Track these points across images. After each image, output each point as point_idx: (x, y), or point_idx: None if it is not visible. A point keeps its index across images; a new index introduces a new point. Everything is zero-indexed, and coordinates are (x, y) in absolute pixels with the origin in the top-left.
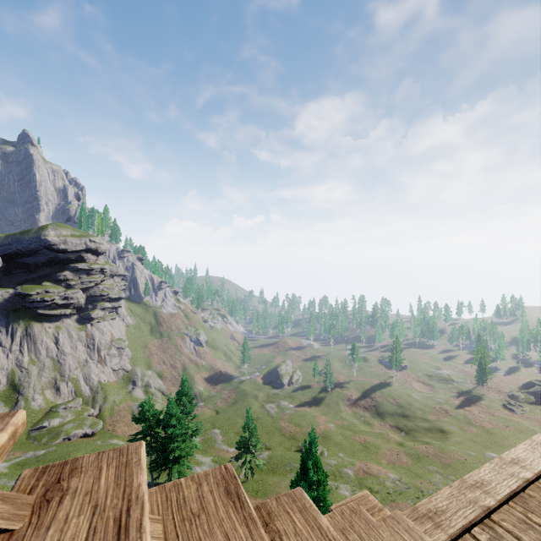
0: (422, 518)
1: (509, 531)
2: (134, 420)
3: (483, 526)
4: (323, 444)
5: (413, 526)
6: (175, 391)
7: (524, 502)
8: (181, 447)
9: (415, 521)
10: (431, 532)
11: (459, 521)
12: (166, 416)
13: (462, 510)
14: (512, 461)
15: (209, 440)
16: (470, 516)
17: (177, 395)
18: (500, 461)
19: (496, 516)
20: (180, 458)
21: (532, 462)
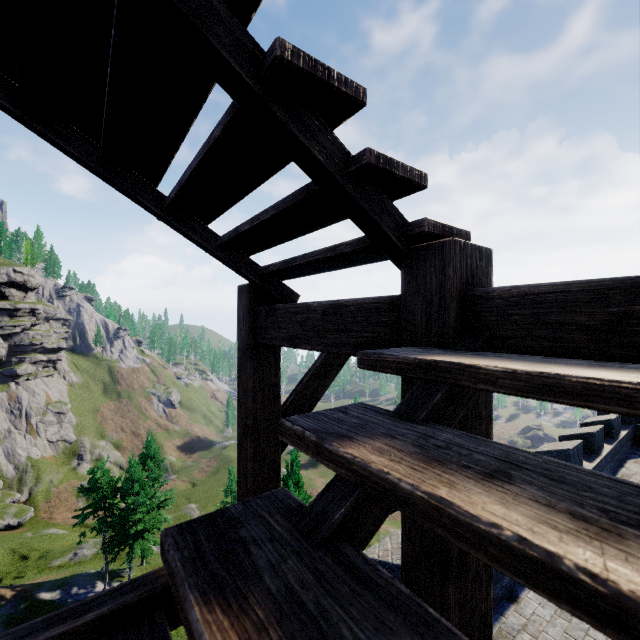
0: None
1: None
2: (81, 491)
3: None
4: None
5: None
6: (137, 454)
7: None
8: (145, 519)
9: None
10: None
11: None
12: (126, 482)
13: None
14: None
15: (182, 517)
16: None
17: (140, 458)
18: None
19: None
20: (144, 532)
21: None
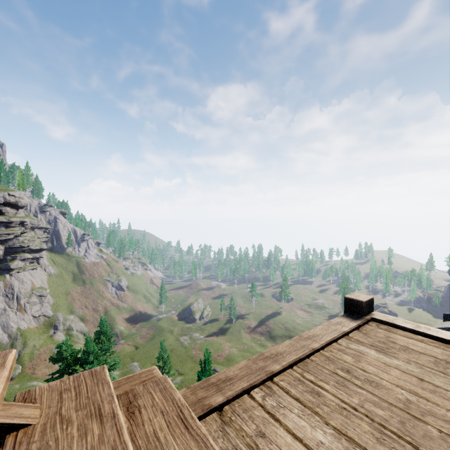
0: (209, 386)
1: (284, 388)
2: (51, 361)
3: (263, 387)
4: (227, 365)
5: (171, 385)
6: (94, 331)
7: (305, 365)
8: None
9: (202, 389)
10: (211, 396)
11: (241, 384)
12: (84, 354)
13: (249, 376)
14: (308, 337)
15: (128, 373)
16: (253, 379)
17: (95, 334)
18: (299, 338)
19: (278, 378)
20: None
21: (322, 337)
